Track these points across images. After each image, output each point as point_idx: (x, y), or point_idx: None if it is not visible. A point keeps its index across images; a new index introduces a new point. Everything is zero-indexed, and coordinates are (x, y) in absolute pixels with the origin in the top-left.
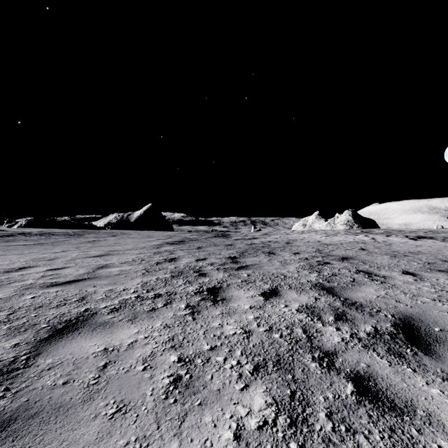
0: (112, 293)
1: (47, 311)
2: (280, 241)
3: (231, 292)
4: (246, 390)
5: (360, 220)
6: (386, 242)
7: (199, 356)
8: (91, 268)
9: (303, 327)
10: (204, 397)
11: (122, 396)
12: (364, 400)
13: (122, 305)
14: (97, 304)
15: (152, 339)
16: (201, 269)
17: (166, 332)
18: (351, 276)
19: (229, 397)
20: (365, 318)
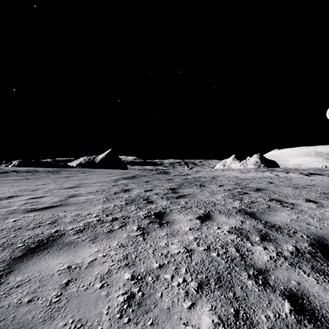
0: (78, 217)
1: (24, 232)
2: (207, 177)
3: (173, 216)
4: (193, 308)
5: (265, 161)
6: (287, 177)
7: (150, 274)
8: (63, 197)
9: (235, 246)
10: (155, 317)
11: (80, 315)
12: (303, 319)
13: (85, 227)
14: (66, 226)
15: (109, 257)
16: (148, 197)
17: (121, 251)
18: (266, 203)
19: (179, 316)
20: (285, 239)
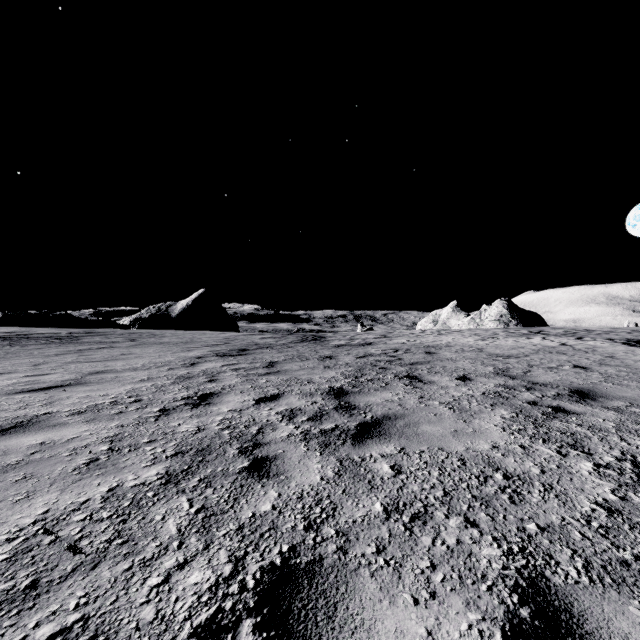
0: None
1: None
2: (414, 350)
3: (364, 633)
4: None
5: (519, 315)
6: (597, 351)
7: None
8: None
9: None
10: None
11: None
12: None
13: None
14: None
15: None
16: (261, 436)
17: None
18: None
19: None
20: None
